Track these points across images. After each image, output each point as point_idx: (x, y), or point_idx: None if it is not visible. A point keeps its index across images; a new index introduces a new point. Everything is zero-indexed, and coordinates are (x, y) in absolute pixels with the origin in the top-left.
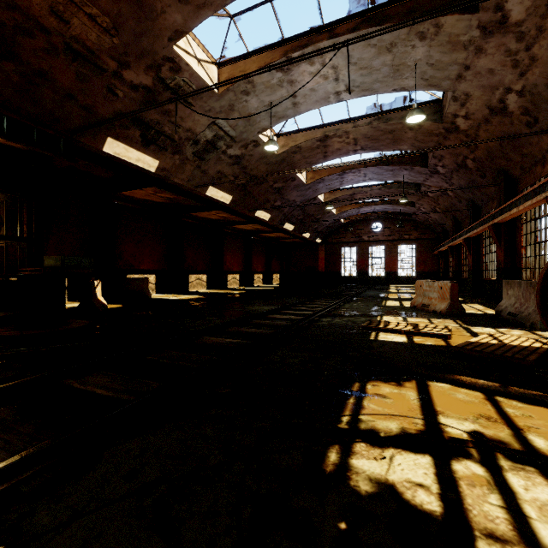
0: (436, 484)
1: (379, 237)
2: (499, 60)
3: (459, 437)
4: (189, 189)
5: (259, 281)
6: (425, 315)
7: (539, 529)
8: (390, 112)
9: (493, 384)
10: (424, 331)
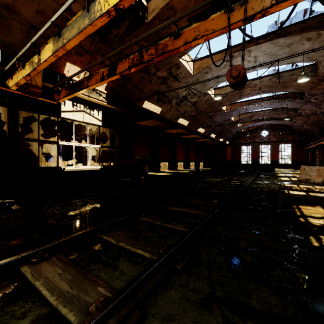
0: None
1: (266, 140)
2: None
3: None
4: (170, 120)
5: (193, 166)
6: (309, 184)
7: None
8: (283, 72)
9: None
10: (314, 190)
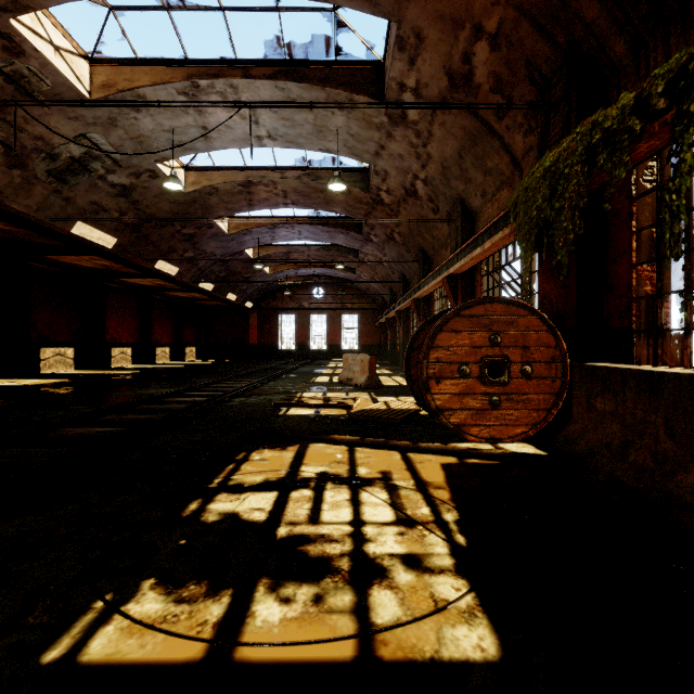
0: (271, 506)
1: (321, 305)
2: (406, 148)
3: (308, 477)
4: (41, 222)
5: (165, 357)
6: (346, 389)
7: (324, 514)
8: (320, 170)
9: (356, 438)
10: (332, 403)
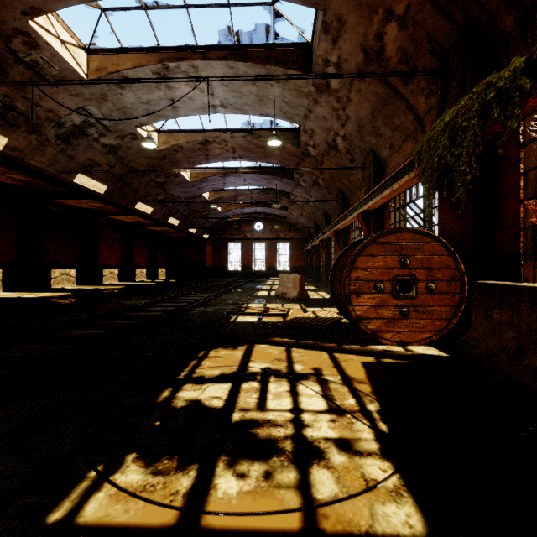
0: (227, 395)
1: (261, 235)
2: (329, 112)
3: (255, 372)
4: (51, 174)
5: (142, 276)
6: (281, 301)
7: (269, 402)
8: (261, 131)
9: (292, 341)
10: (271, 312)
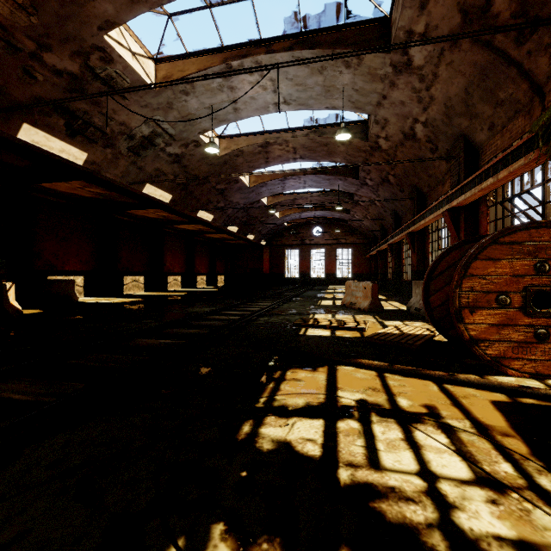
0: (322, 437)
1: (320, 241)
2: (408, 95)
3: (348, 405)
4: (123, 185)
5: (203, 282)
6: (351, 312)
7: (382, 456)
8: (325, 127)
9: (384, 364)
10: (345, 326)
